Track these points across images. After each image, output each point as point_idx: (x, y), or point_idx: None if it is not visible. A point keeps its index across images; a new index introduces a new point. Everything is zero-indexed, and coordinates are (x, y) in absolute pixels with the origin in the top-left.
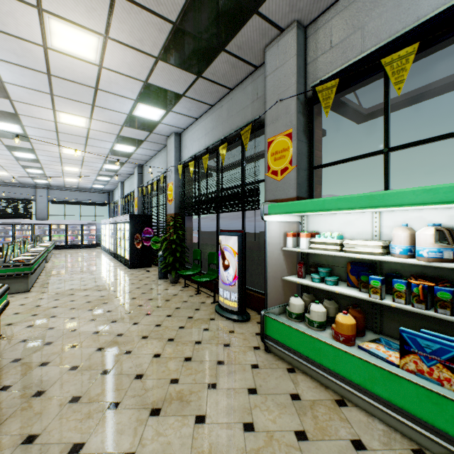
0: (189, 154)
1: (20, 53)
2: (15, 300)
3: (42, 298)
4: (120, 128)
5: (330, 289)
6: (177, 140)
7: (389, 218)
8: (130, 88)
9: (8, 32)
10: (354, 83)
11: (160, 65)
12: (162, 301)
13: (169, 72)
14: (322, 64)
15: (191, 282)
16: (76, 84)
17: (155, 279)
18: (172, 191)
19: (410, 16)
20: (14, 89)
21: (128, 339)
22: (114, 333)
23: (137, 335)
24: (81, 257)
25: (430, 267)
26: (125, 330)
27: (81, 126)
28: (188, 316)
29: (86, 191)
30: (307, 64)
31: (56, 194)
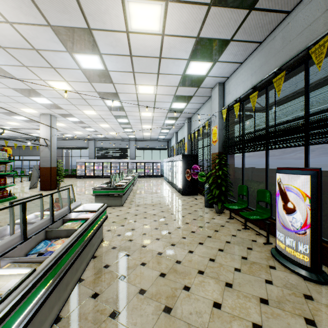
0: (233, 98)
1: (114, 44)
2: (114, 211)
3: (128, 212)
4: (175, 89)
5: None
6: (221, 89)
7: None
8: (184, 48)
9: (106, 29)
10: None
11: (212, 12)
12: (211, 230)
13: (220, 16)
14: None
15: (234, 214)
16: (147, 58)
17: (202, 206)
18: (215, 134)
19: None
20: (114, 75)
21: (185, 270)
22: (173, 258)
23: (193, 267)
24: (152, 184)
25: None
26: (182, 258)
27: (151, 93)
28: (241, 256)
29: (154, 140)
30: None
31: (139, 144)
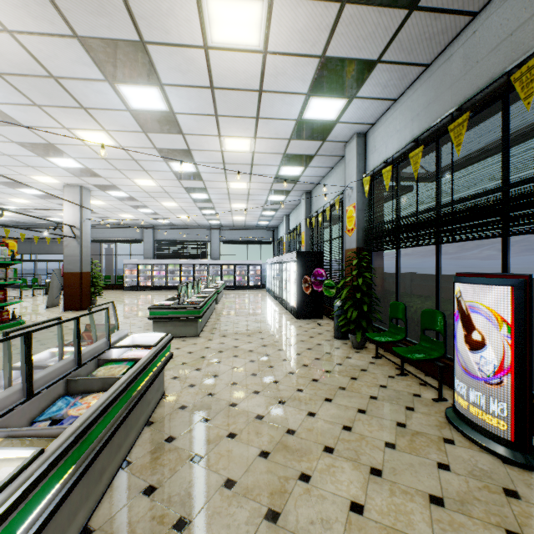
0: (380, 158)
1: (184, 68)
2: (185, 345)
3: (208, 347)
4: (286, 144)
5: None
6: (360, 143)
7: None
8: (300, 75)
9: (171, 42)
10: None
11: (346, 14)
12: (344, 377)
13: (360, 21)
14: None
15: (383, 350)
16: (239, 91)
17: (330, 337)
18: (352, 217)
19: None
20: (184, 120)
21: (303, 445)
22: (282, 425)
23: (316, 440)
24: (247, 300)
25: None
26: (297, 425)
27: (246, 151)
28: (396, 421)
29: (252, 229)
30: None
31: (226, 234)
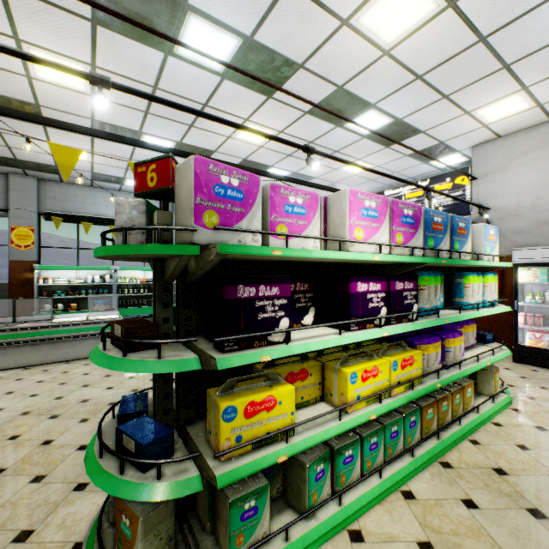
0: None
1: None
2: None
3: None
4: None
5: (67, 297)
6: None
7: (83, 272)
8: None
9: None
10: (69, 221)
11: None
12: None
13: None
14: (50, 203)
15: None
16: None
17: None
18: None
19: (88, 210)
20: None
21: None
22: None
23: None
24: None
25: (95, 286)
26: None
27: None
28: None
29: None
30: (40, 197)
31: None
